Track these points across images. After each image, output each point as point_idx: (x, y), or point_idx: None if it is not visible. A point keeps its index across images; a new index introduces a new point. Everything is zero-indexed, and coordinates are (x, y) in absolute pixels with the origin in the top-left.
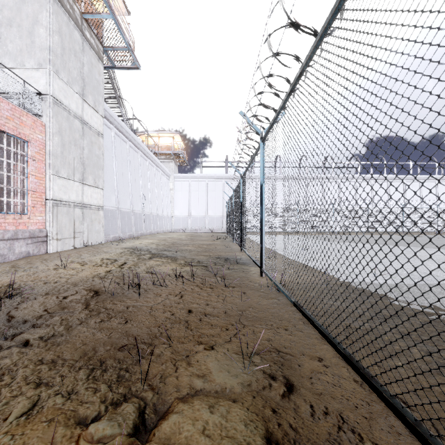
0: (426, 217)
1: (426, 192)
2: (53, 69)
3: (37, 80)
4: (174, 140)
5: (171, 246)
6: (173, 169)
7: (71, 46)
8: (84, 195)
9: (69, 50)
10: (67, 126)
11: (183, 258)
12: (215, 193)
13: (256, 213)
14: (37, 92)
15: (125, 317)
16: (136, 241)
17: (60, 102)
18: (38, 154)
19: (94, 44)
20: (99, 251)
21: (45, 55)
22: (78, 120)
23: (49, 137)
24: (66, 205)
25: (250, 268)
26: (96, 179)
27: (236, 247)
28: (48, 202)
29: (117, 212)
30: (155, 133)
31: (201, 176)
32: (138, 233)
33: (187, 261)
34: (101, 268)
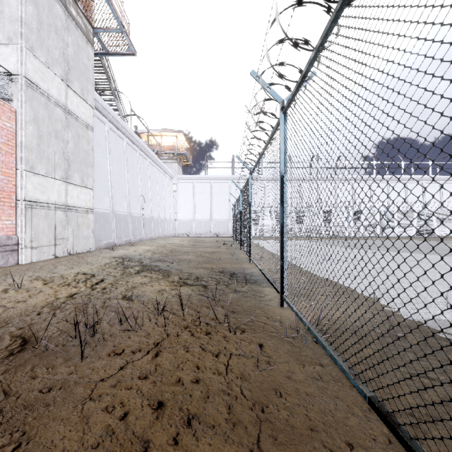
0: (450, 221)
1: (447, 194)
2: (27, 45)
3: (6, 57)
4: (177, 139)
5: (168, 254)
6: (176, 170)
7: (51, 21)
8: (68, 195)
9: (48, 25)
10: (45, 115)
11: (178, 272)
12: (221, 195)
13: (264, 217)
14: (6, 72)
15: (25, 427)
16: (131, 248)
17: (36, 85)
18: (6, 145)
19: (82, 24)
20: (81, 261)
21: (16, 27)
22: (61, 109)
23: (20, 125)
24: (44, 207)
25: (264, 290)
26: (84, 177)
27: (244, 256)
28: (19, 203)
29: (112, 215)
30: (157, 132)
31: (206, 177)
32: (137, 238)
33: (182, 277)
34: (65, 290)
